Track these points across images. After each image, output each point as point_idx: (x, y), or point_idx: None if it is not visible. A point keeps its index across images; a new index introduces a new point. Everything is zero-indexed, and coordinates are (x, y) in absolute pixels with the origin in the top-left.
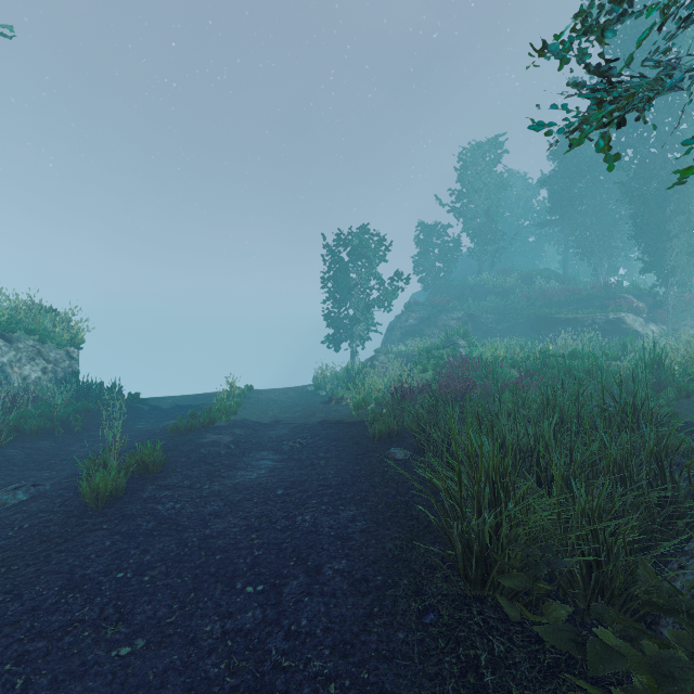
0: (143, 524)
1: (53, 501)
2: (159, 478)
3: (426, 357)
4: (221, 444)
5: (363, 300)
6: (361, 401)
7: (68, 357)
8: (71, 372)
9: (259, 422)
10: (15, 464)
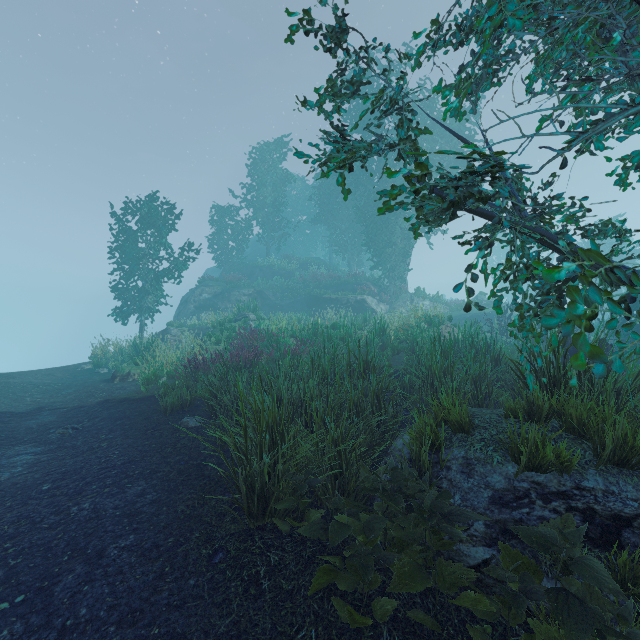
0: None
1: None
2: None
3: (220, 329)
4: None
5: (154, 272)
6: (151, 376)
7: None
8: None
9: (11, 412)
10: None
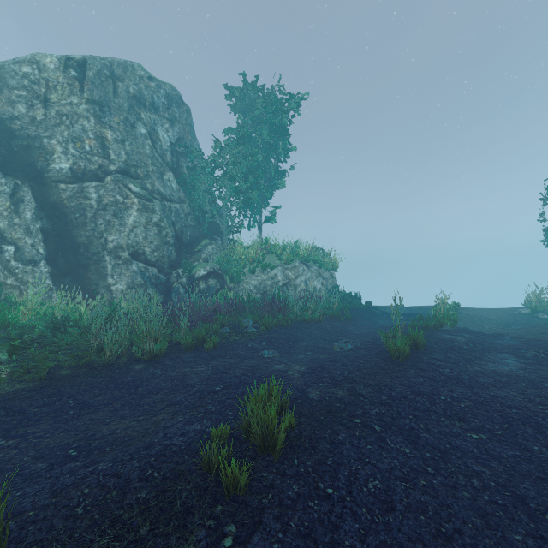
0: (436, 376)
1: (369, 352)
2: (426, 353)
3: None
4: (459, 341)
5: None
6: None
7: (331, 276)
8: (333, 285)
9: (480, 332)
10: (330, 332)
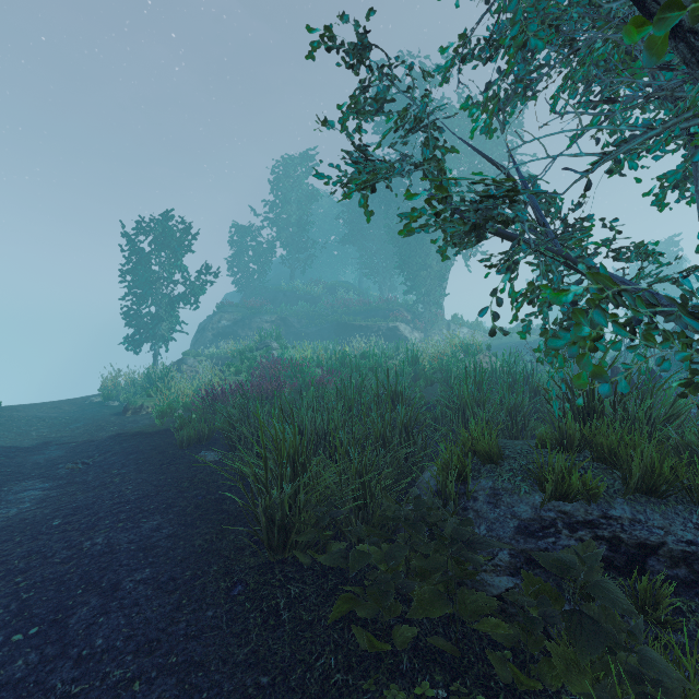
0: None
1: None
2: None
3: (240, 359)
4: None
5: (169, 297)
6: (166, 408)
7: None
8: None
9: (16, 446)
10: None
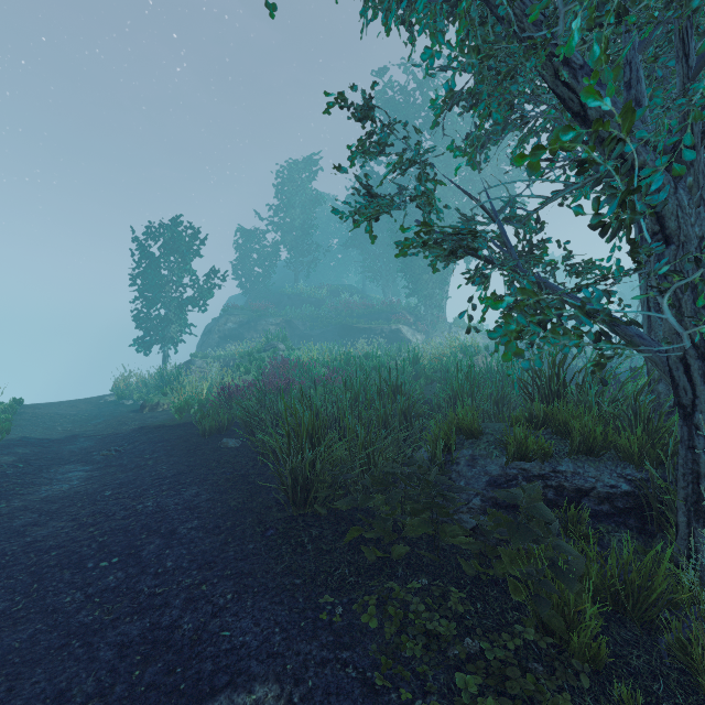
0: None
1: None
2: None
3: (248, 360)
4: (2, 464)
5: (177, 300)
6: (184, 404)
7: None
8: None
9: (47, 438)
10: None
